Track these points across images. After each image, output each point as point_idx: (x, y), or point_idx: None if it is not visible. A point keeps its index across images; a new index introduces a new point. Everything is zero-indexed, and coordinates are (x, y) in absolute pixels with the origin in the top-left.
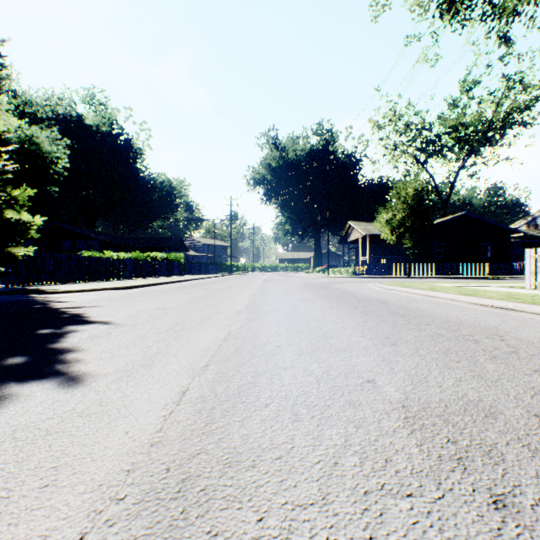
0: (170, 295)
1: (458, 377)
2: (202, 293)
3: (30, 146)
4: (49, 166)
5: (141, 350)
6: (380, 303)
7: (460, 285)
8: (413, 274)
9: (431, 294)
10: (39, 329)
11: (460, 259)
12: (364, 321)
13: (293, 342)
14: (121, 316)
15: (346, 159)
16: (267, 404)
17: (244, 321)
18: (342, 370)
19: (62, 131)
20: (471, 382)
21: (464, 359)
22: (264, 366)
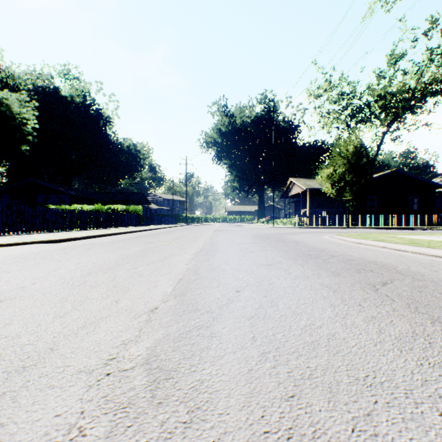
0: (86, 254)
1: None
2: (135, 249)
3: (0, 107)
4: (19, 126)
5: None
6: (394, 272)
7: (432, 238)
8: (350, 225)
9: (433, 252)
10: None
11: (390, 211)
12: None
13: None
14: None
15: (286, 124)
16: None
17: (126, 398)
18: None
19: (42, 101)
20: None
21: None
22: None
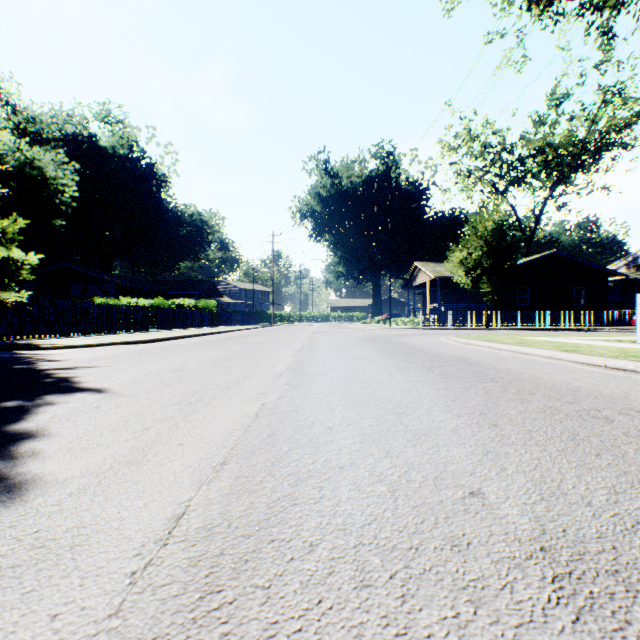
0: (193, 352)
1: (610, 486)
2: (235, 348)
3: (31, 171)
4: (54, 195)
5: (132, 435)
6: (461, 362)
7: (554, 339)
8: (491, 325)
9: (522, 350)
10: (3, 401)
11: (548, 307)
12: (445, 387)
13: (351, 422)
14: (121, 381)
15: (411, 187)
16: (312, 545)
17: (284, 389)
18: (428, 472)
19: (72, 154)
20: (634, 496)
21: (604, 450)
22: (310, 464)
